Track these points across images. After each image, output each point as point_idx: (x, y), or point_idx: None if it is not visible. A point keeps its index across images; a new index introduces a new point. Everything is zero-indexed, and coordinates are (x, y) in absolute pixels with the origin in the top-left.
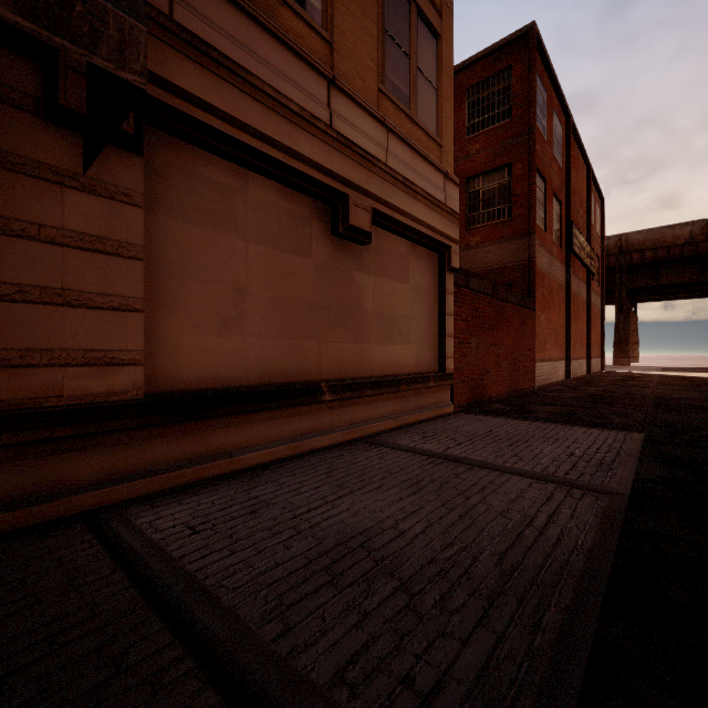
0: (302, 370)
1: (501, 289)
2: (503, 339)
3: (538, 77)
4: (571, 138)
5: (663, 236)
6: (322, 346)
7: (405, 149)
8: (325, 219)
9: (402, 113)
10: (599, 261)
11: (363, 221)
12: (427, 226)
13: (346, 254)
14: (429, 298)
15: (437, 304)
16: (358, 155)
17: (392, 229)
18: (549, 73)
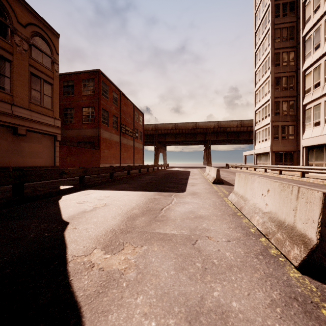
0: (4, 164)
1: (82, 144)
2: (83, 157)
3: (103, 83)
4: (121, 98)
5: (166, 126)
6: (10, 159)
7: (38, 114)
8: (12, 132)
9: (38, 105)
10: (142, 133)
11: (23, 132)
12: (47, 131)
13: (19, 139)
14: (50, 147)
15: (53, 149)
16: (21, 118)
17: (34, 132)
18: (109, 81)
